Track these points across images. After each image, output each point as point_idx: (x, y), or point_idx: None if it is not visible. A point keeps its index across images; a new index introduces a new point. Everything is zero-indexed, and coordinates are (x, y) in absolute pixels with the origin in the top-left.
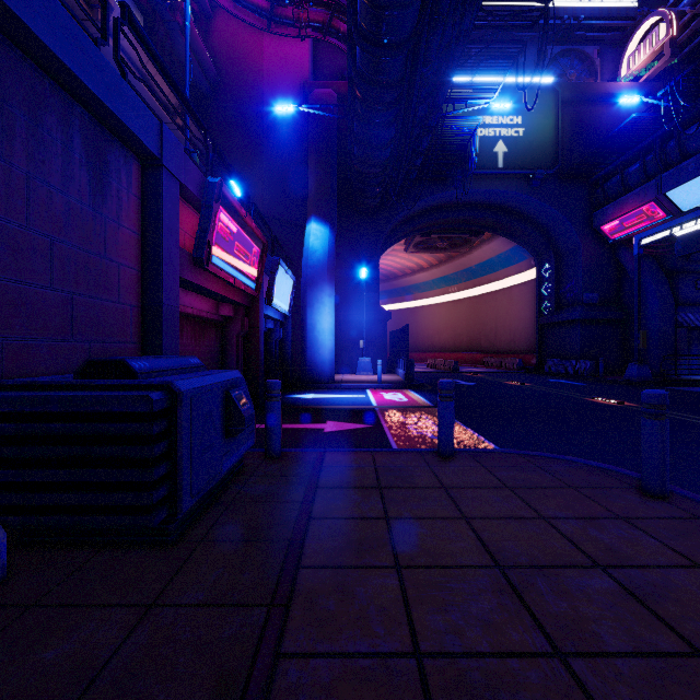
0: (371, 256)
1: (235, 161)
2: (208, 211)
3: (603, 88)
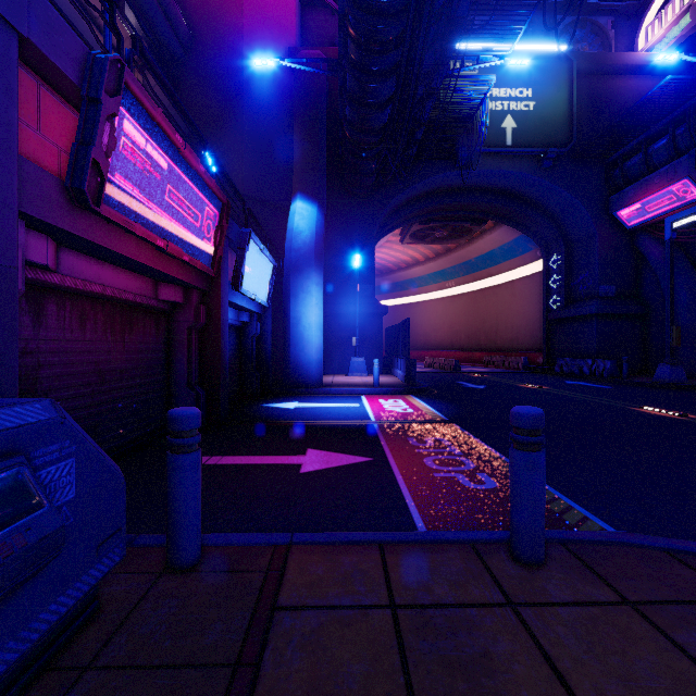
0: (365, 243)
1: (211, 133)
2: (94, 109)
3: (621, 58)
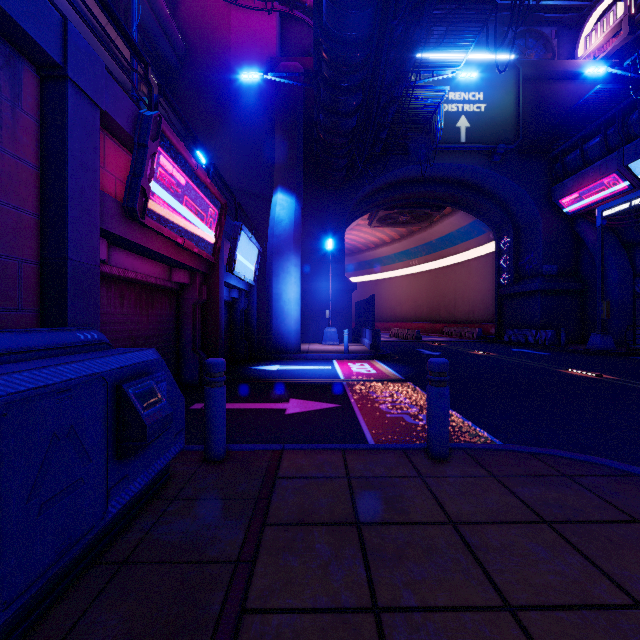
0: (337, 228)
1: (203, 133)
2: (142, 151)
3: (562, 65)
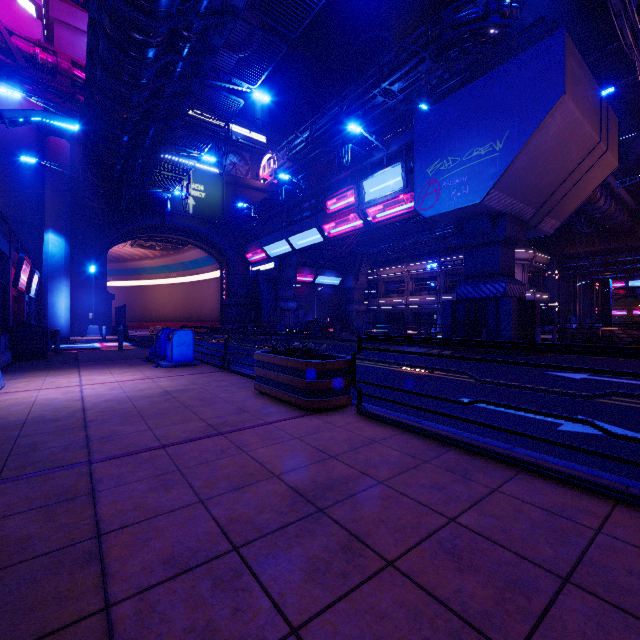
0: (99, 255)
1: None
2: (20, 267)
3: (248, 181)
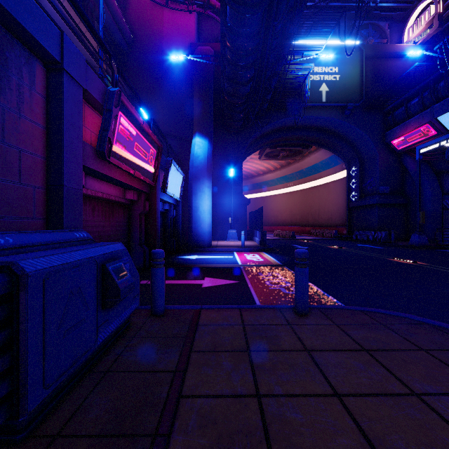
0: (236, 161)
1: (144, 96)
2: (109, 114)
3: (392, 48)
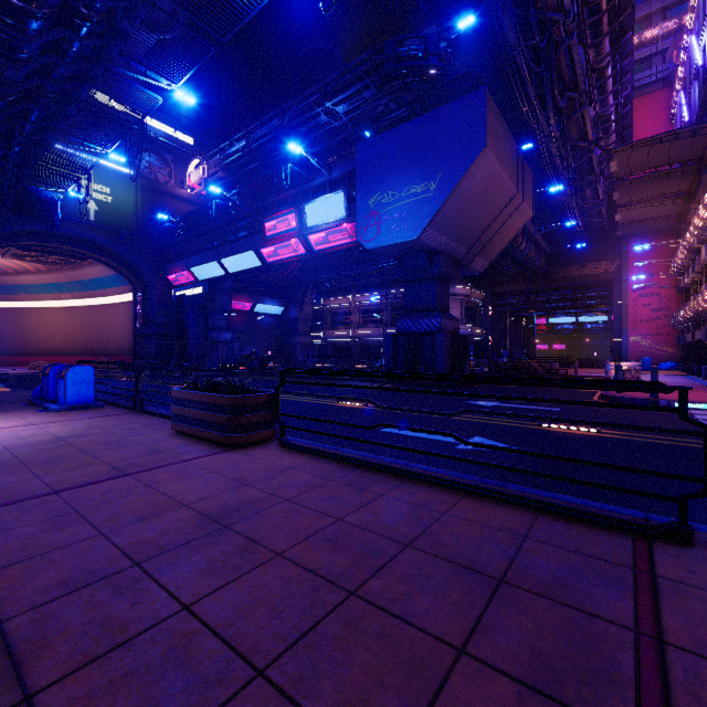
0: None
1: None
2: None
3: (170, 189)
